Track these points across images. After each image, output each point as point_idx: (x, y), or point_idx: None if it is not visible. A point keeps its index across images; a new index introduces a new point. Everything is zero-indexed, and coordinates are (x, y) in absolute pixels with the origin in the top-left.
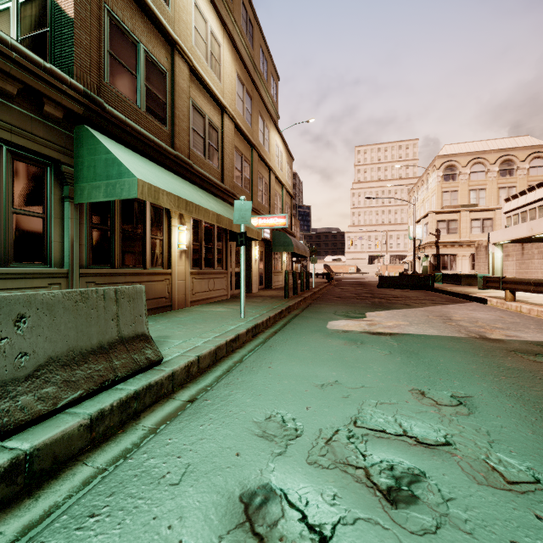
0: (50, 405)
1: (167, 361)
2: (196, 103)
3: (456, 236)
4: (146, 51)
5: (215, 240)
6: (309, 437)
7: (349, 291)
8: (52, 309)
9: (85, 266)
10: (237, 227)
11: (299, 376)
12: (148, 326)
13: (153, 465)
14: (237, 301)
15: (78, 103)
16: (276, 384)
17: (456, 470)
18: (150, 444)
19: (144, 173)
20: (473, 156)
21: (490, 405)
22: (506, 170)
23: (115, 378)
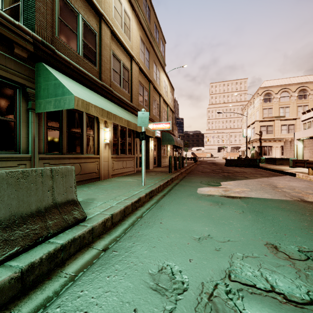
0: None
1: (90, 218)
2: (115, 53)
3: (272, 135)
4: (83, 19)
5: (126, 137)
6: (194, 291)
7: (207, 168)
8: None
9: (43, 153)
10: (140, 129)
11: (181, 230)
12: (83, 191)
13: None
14: (140, 174)
15: (37, 48)
16: (165, 237)
17: None
18: (65, 296)
19: (80, 93)
20: (281, 87)
21: None
22: (302, 96)
23: (48, 235)
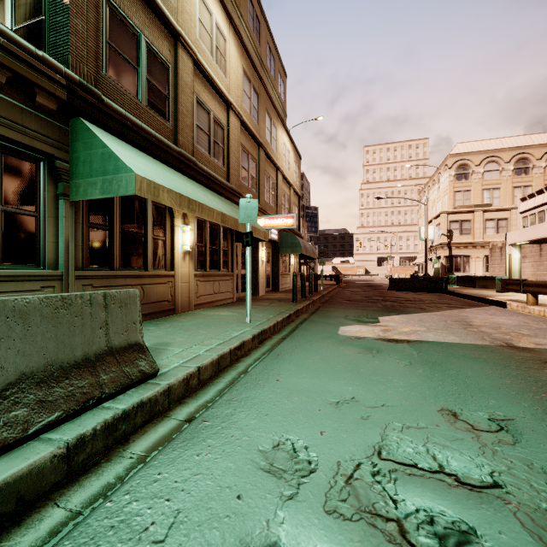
0: (19, 431)
1: (164, 373)
2: (200, 98)
3: (470, 237)
4: (147, 42)
5: (220, 241)
6: (325, 473)
7: (359, 294)
8: (26, 317)
9: (81, 268)
10: (243, 227)
11: (310, 391)
12: (148, 331)
13: (135, 511)
14: (243, 304)
15: (73, 95)
16: (284, 401)
17: (514, 525)
18: (135, 480)
19: (143, 169)
20: (486, 154)
21: (538, 432)
22: (522, 169)
23: (102, 396)
